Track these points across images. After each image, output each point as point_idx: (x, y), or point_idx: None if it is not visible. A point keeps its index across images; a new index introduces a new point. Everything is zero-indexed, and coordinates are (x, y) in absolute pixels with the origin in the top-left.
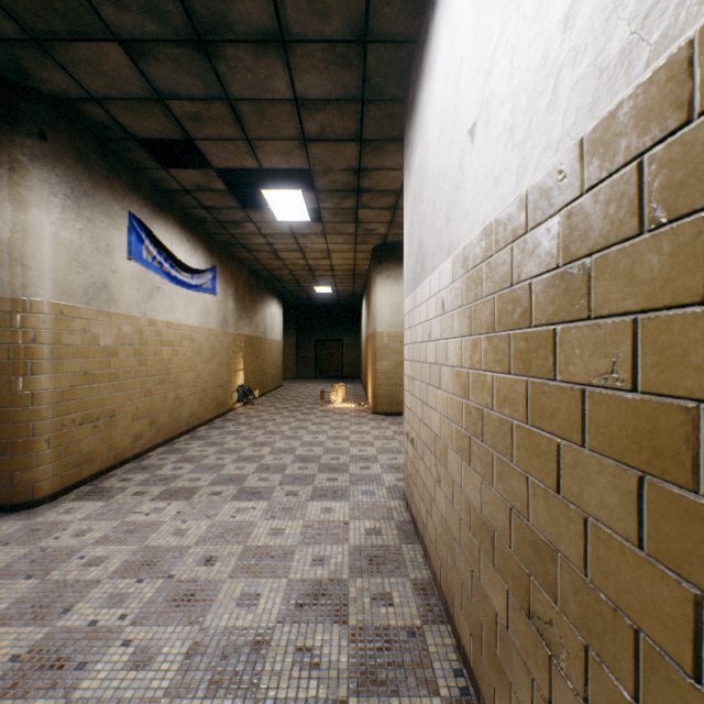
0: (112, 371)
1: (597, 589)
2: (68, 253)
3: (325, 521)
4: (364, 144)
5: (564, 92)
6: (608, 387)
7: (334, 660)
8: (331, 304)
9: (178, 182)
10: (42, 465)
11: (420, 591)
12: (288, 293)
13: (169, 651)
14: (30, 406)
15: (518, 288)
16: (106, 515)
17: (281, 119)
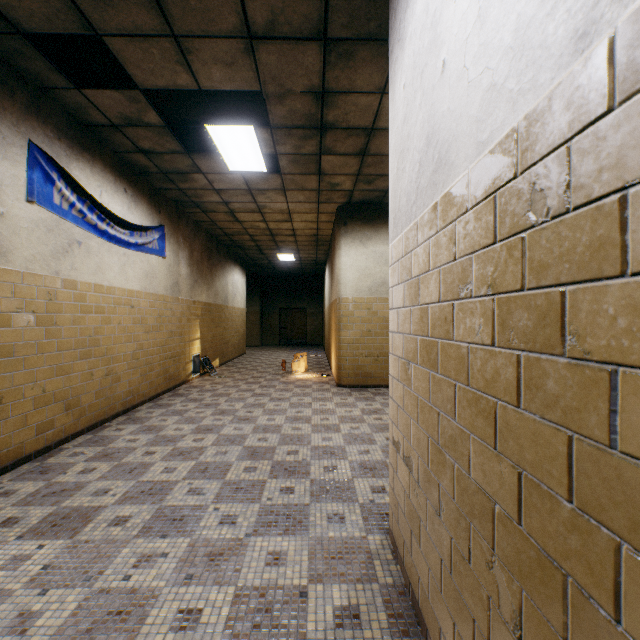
0: None
1: None
2: None
3: (269, 589)
4: (330, 47)
5: None
6: None
7: None
8: (295, 273)
9: (101, 111)
10: None
11: None
12: (251, 261)
13: None
14: None
15: None
16: None
17: None
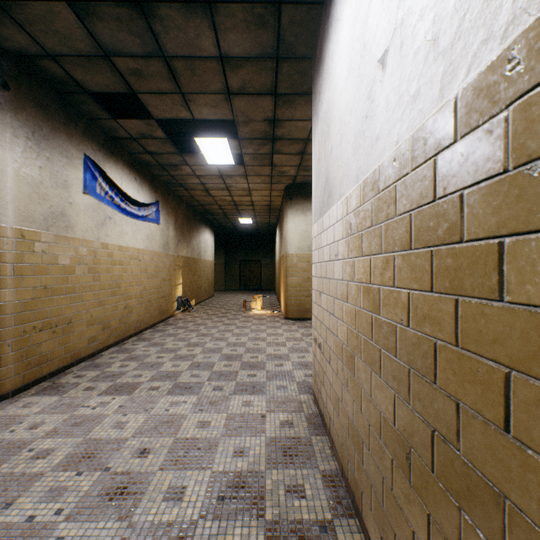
0: (69, 285)
1: None
2: (29, 186)
3: (245, 414)
4: (278, 98)
5: None
6: None
7: None
8: (252, 232)
9: (126, 130)
10: (5, 366)
11: (329, 483)
12: (218, 223)
13: None
14: None
15: (443, 202)
16: (58, 409)
17: (208, 75)
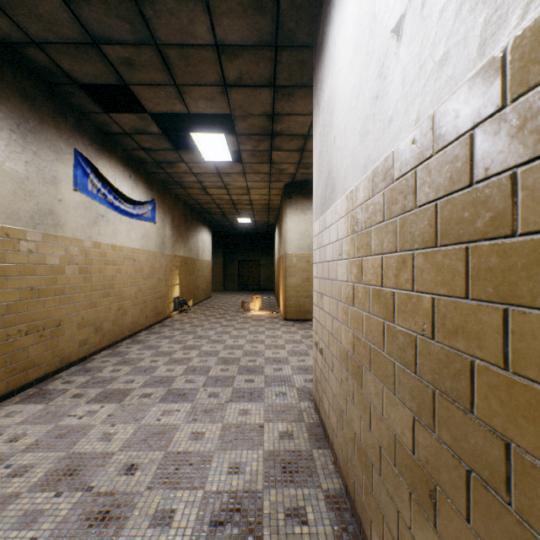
0: (58, 286)
1: None
2: (14, 182)
3: (241, 424)
4: (277, 90)
5: None
6: None
7: None
8: (251, 232)
9: (119, 125)
10: None
11: (333, 504)
12: (216, 223)
13: None
14: None
15: (485, 186)
16: (42, 418)
17: (204, 65)
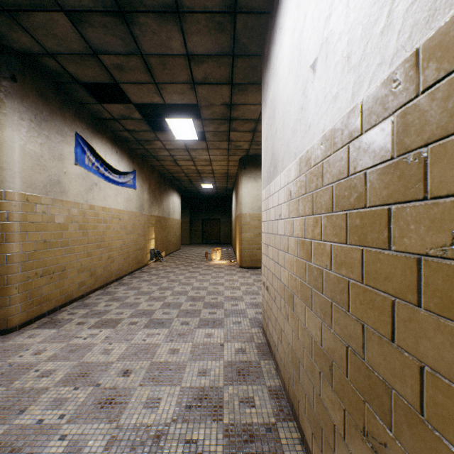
0: (64, 240)
1: (435, 429)
2: (32, 159)
3: (207, 343)
4: (234, 87)
5: (399, 15)
6: (447, 258)
7: (213, 451)
8: (212, 195)
9: (109, 113)
10: (13, 305)
11: (274, 395)
12: (184, 188)
13: (93, 444)
14: (4, 264)
15: (354, 178)
16: (56, 339)
17: (177, 68)
